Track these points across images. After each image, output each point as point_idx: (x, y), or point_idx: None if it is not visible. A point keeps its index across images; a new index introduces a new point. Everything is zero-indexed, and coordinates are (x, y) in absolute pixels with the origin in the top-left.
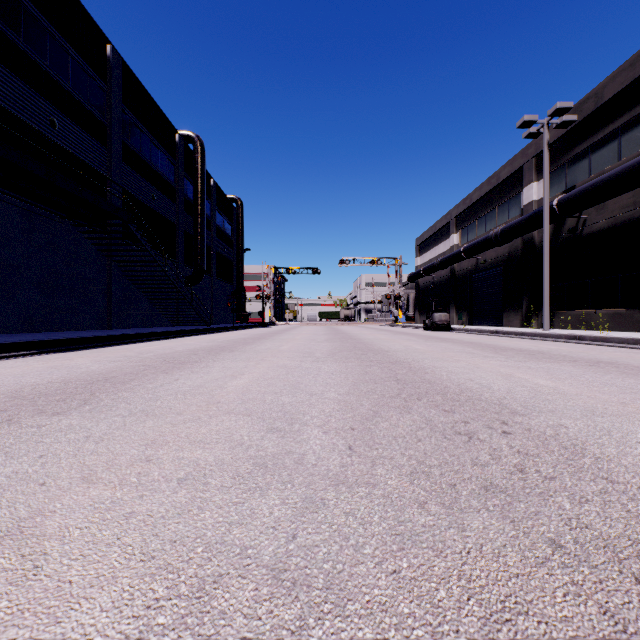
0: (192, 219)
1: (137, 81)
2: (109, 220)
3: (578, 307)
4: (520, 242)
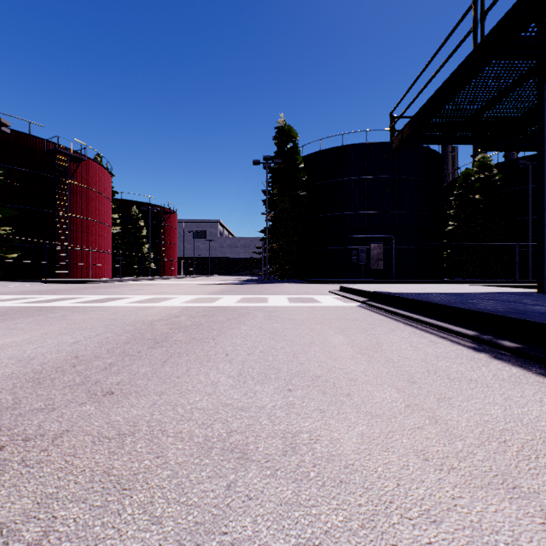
0: None
1: None
2: None
3: None
4: None
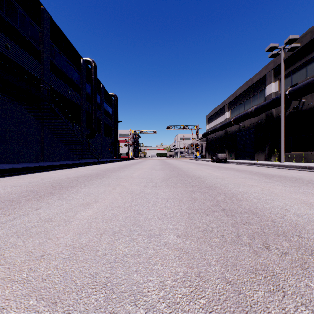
0: (90, 104)
1: (59, 28)
2: (42, 102)
3: (299, 150)
4: (264, 115)
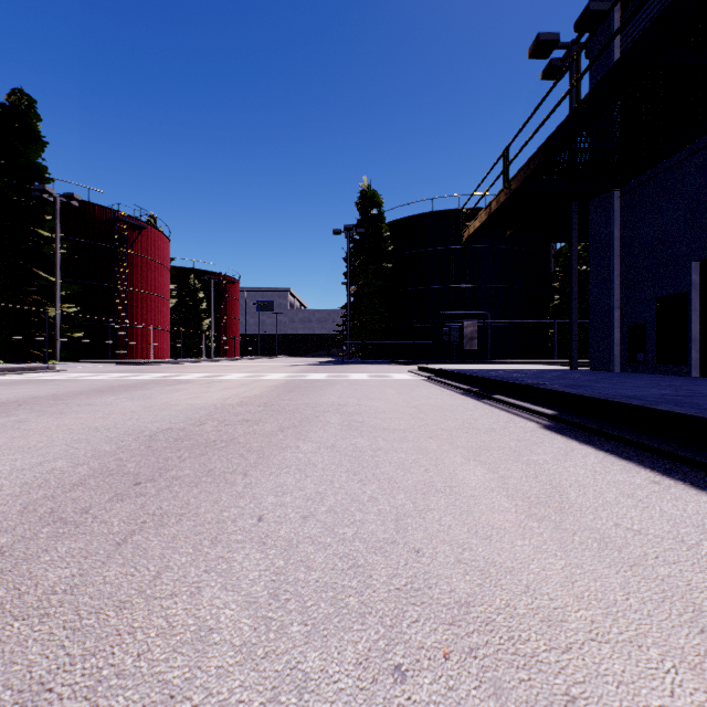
0: None
1: None
2: None
3: None
4: None
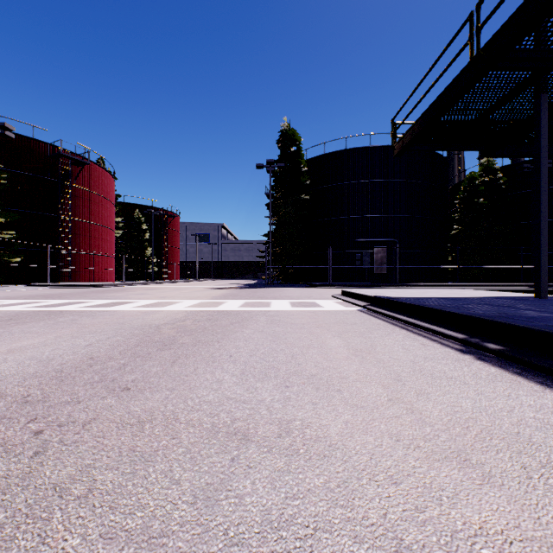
0: None
1: None
2: None
3: None
4: None
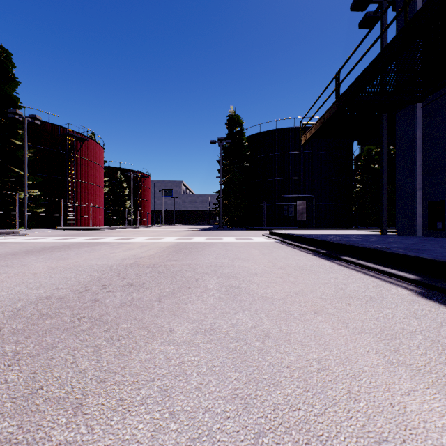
0: None
1: None
2: None
3: None
4: None
